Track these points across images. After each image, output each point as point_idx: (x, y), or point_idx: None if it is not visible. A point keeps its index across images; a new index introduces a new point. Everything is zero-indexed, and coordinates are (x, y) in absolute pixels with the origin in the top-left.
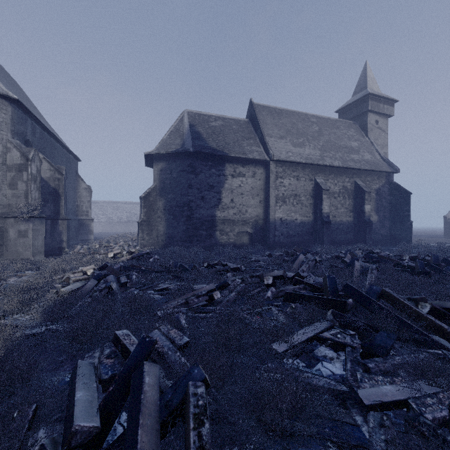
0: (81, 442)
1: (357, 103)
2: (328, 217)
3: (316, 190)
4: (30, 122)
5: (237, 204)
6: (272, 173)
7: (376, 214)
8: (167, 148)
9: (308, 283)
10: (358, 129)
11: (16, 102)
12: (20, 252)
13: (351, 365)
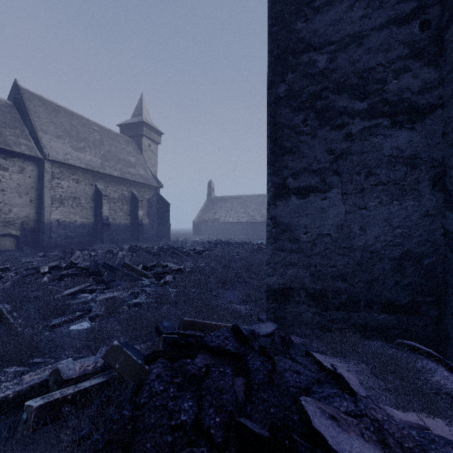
0: None
1: (135, 125)
2: (108, 220)
3: (97, 195)
4: None
5: None
6: (47, 172)
7: (148, 218)
8: None
9: (79, 266)
10: (136, 147)
11: None
12: None
13: (97, 294)
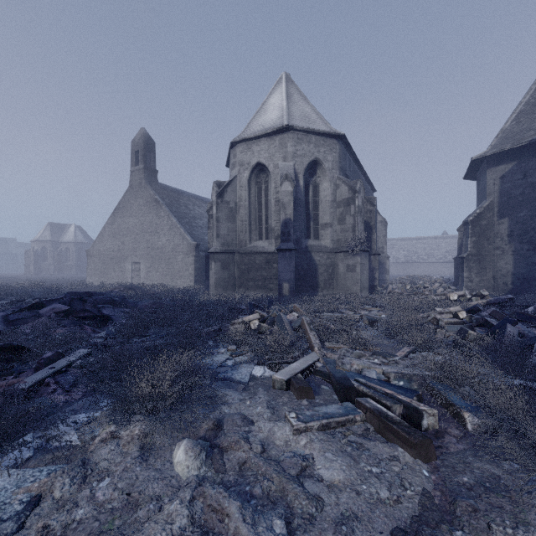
0: None
1: None
2: None
3: None
4: (347, 157)
5: None
6: None
7: None
8: (516, 139)
9: None
10: None
11: (342, 138)
12: (348, 286)
13: None
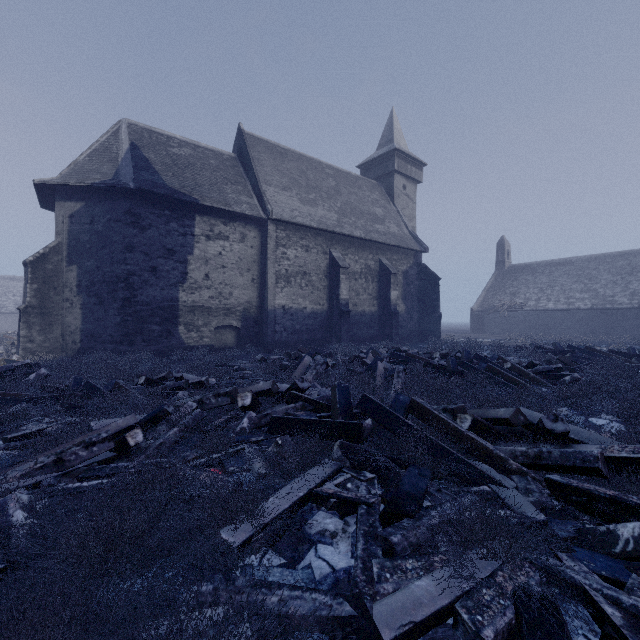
0: None
1: (382, 158)
2: (347, 305)
3: (332, 268)
4: None
5: (215, 282)
6: (271, 238)
7: (404, 303)
8: (84, 177)
9: (309, 398)
10: (383, 193)
11: None
12: None
13: (365, 544)
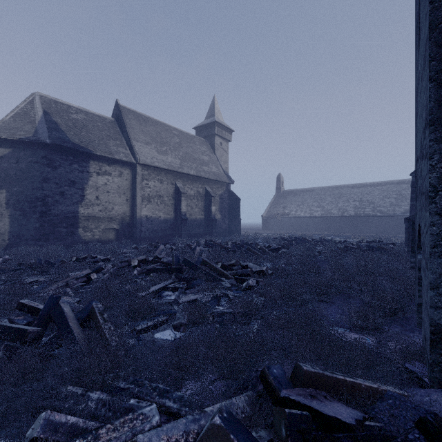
0: (32, 338)
1: (208, 125)
2: (186, 215)
3: (177, 193)
4: None
5: (103, 201)
6: (138, 175)
7: (220, 213)
8: (12, 132)
9: (163, 261)
10: (209, 147)
11: None
12: None
13: (179, 294)
